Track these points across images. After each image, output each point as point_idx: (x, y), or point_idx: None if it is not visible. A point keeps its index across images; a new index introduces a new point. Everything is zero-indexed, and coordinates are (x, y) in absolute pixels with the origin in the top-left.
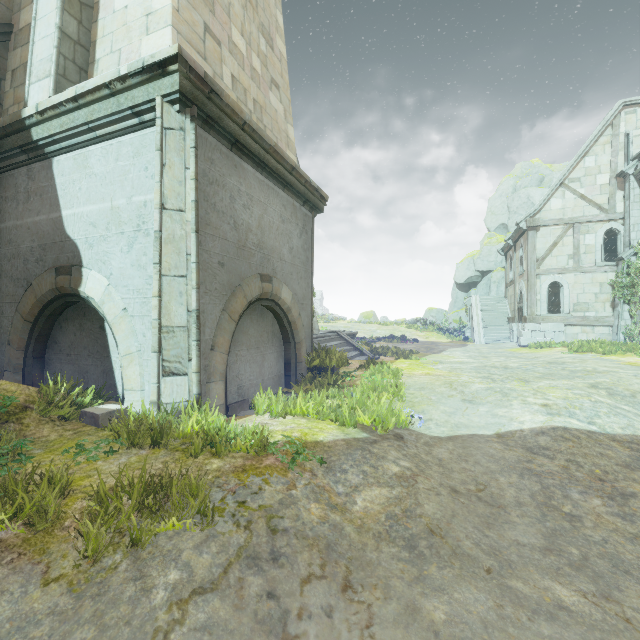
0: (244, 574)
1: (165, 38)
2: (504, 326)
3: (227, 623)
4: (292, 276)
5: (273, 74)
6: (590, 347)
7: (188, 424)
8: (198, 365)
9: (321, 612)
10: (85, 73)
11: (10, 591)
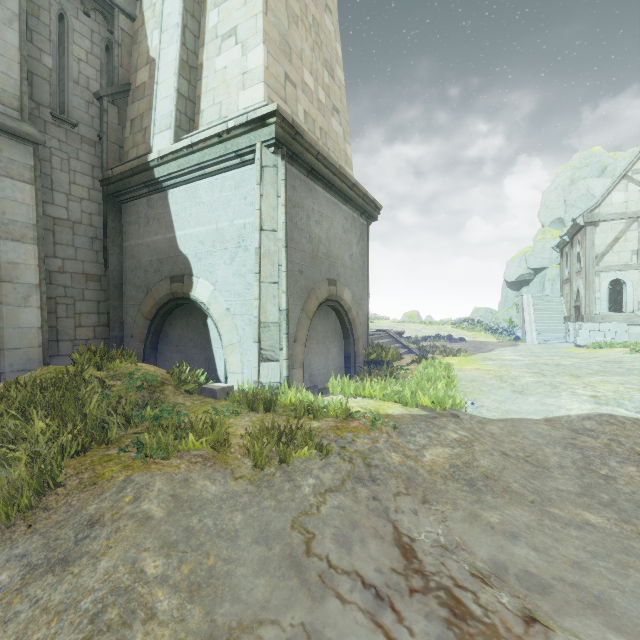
0: (355, 486)
1: (258, 92)
2: (559, 326)
3: (351, 508)
4: (352, 279)
5: (334, 101)
6: None
7: (288, 397)
8: (287, 353)
9: (410, 511)
10: (193, 122)
11: (218, 480)
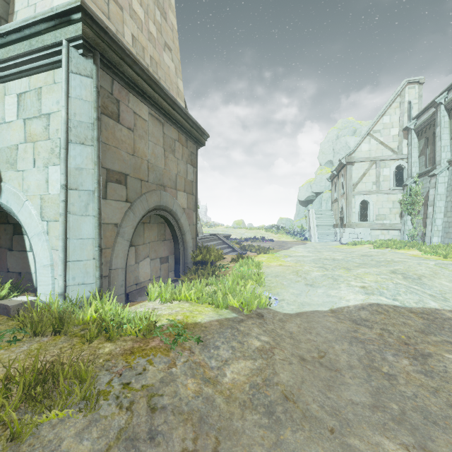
0: None
1: None
2: (331, 230)
3: None
4: (181, 193)
5: (166, 39)
6: (387, 244)
7: (87, 313)
8: (100, 262)
9: None
10: (5, 22)
11: None
